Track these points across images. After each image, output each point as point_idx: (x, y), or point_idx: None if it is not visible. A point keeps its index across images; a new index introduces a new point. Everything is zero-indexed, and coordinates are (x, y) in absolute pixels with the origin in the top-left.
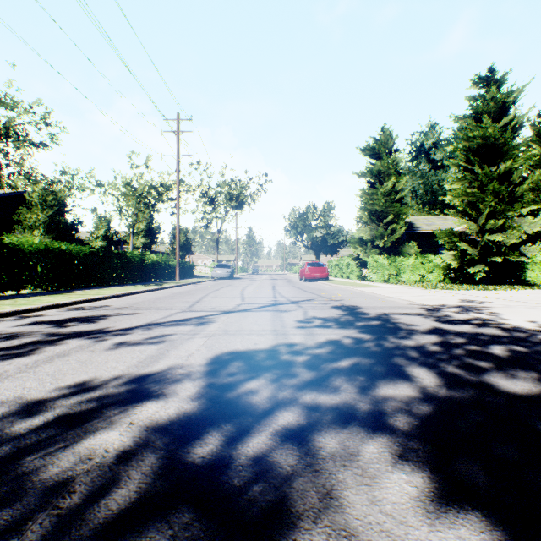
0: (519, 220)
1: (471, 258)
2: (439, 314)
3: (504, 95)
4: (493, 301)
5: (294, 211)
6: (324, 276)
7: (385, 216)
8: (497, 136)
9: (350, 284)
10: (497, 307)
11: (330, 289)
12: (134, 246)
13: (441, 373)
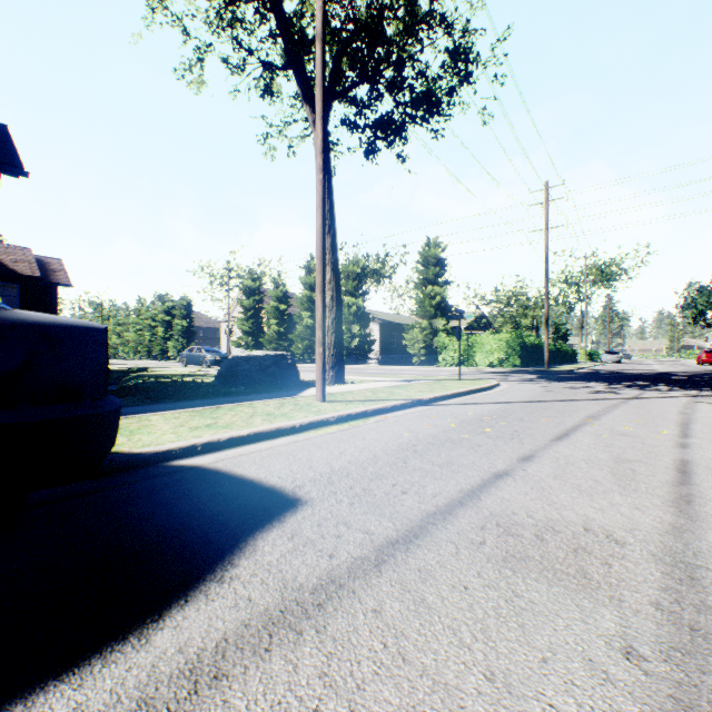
0: None
1: None
2: None
3: None
4: None
5: (691, 286)
6: None
7: None
8: None
9: None
10: None
11: None
12: None
13: None
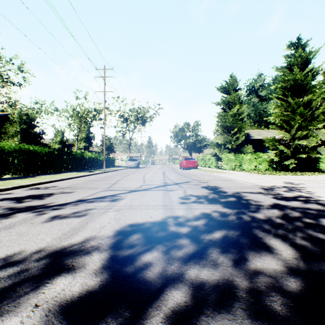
0: (316, 131)
1: (286, 155)
2: (274, 192)
3: (307, 53)
4: (305, 183)
5: (176, 126)
6: (194, 166)
7: (232, 129)
8: (302, 79)
9: (211, 171)
10: (310, 187)
11: (199, 174)
12: (78, 147)
13: (293, 244)
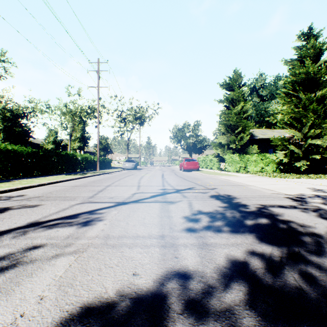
0: None
1: (297, 156)
2: (312, 206)
3: (320, 44)
4: None
5: (176, 126)
6: (196, 168)
7: (236, 128)
8: (315, 72)
9: (215, 173)
10: None
11: (202, 178)
12: (73, 148)
13: None
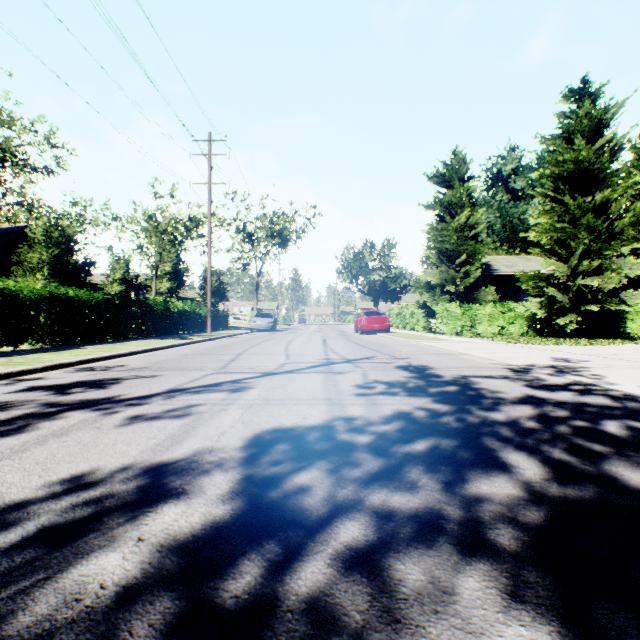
0: (618, 260)
1: (561, 306)
2: (530, 376)
3: (600, 110)
4: (591, 359)
5: (348, 250)
6: (384, 328)
7: (457, 256)
8: (592, 160)
9: (416, 337)
10: (599, 367)
11: (392, 344)
12: (158, 291)
13: (546, 460)
